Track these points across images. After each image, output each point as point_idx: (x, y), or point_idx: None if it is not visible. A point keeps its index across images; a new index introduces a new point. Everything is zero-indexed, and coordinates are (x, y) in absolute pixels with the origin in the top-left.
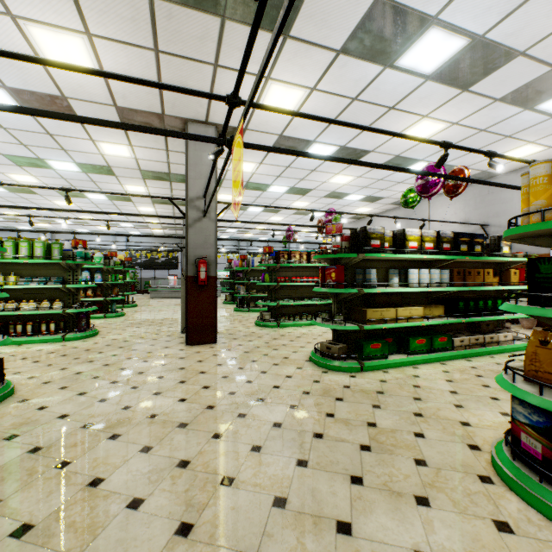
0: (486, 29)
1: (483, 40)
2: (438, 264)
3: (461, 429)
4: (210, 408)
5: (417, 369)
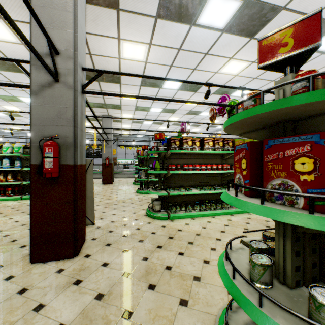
0: None
1: None
2: None
3: None
4: None
5: None
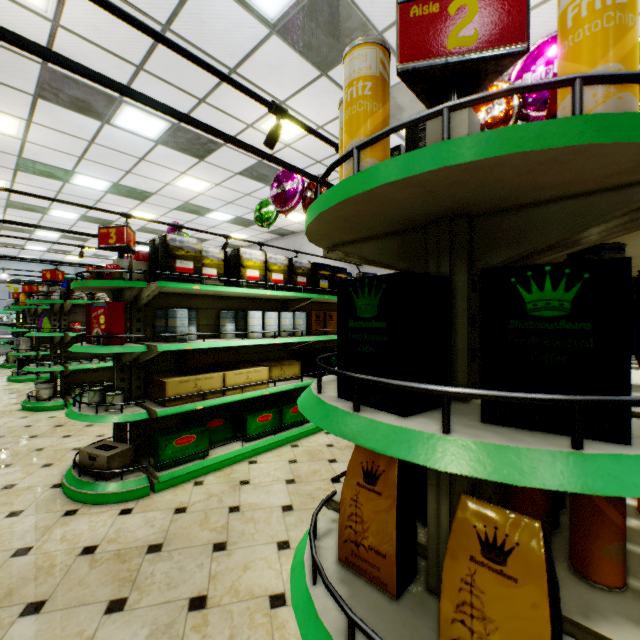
0: None
1: None
2: (295, 305)
3: (263, 627)
4: None
5: (253, 465)
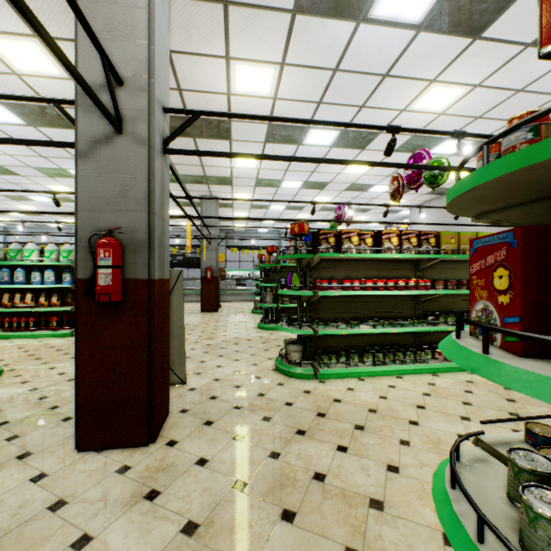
0: None
1: None
2: None
3: None
4: None
5: None
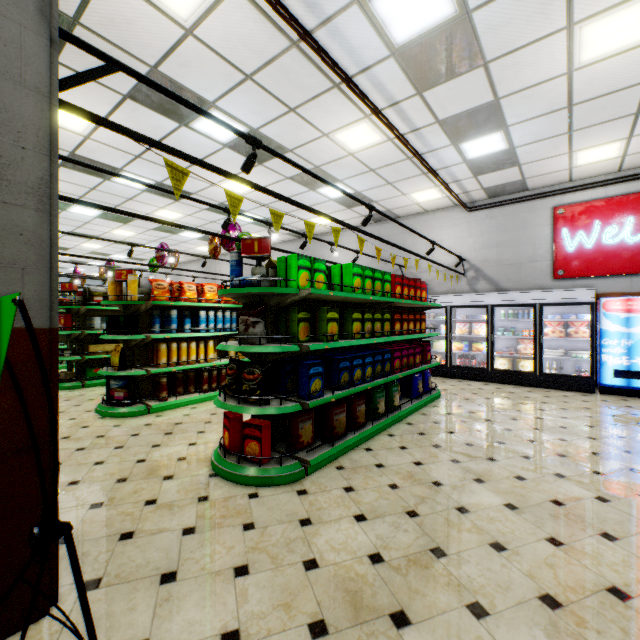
0: (161, 180)
1: (164, 184)
2: None
3: None
4: None
5: None
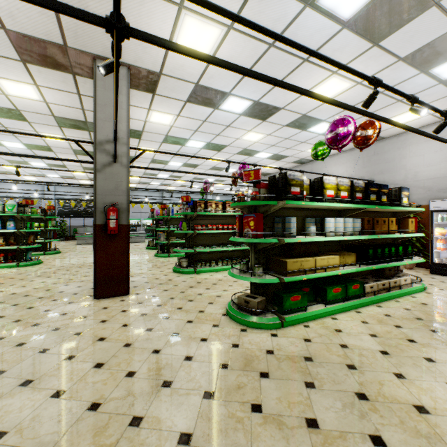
0: None
1: None
2: (349, 213)
3: (422, 422)
4: (92, 409)
5: (336, 321)
